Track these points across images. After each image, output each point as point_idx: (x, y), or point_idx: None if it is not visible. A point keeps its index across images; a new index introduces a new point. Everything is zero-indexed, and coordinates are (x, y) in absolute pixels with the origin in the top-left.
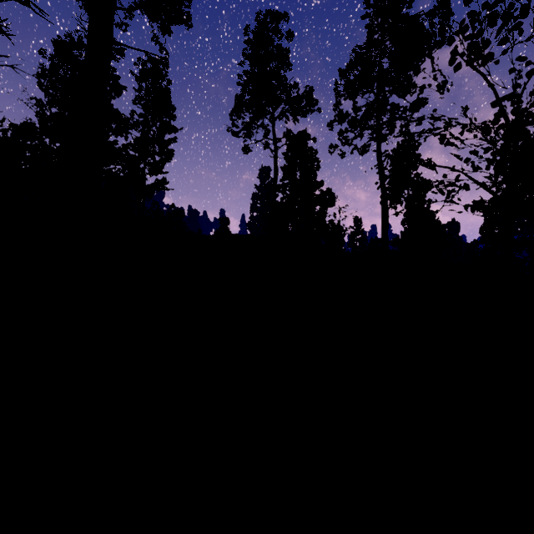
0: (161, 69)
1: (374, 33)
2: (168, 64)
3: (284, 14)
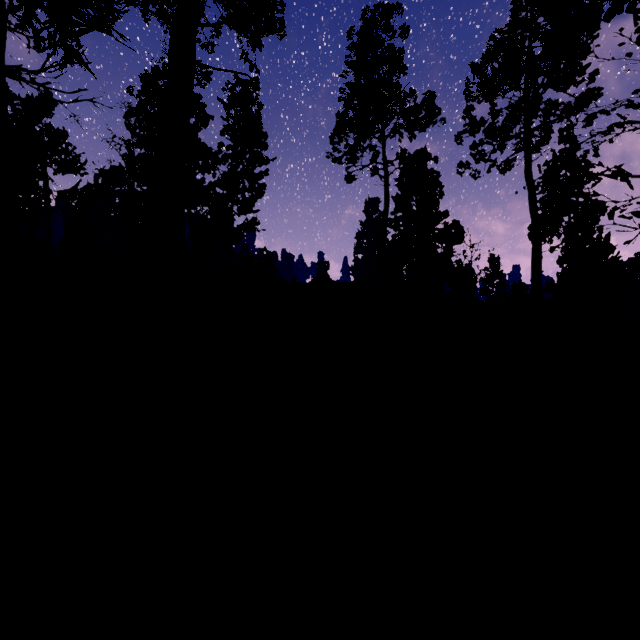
0: (251, 92)
1: (520, 10)
2: (258, 85)
3: (397, 6)
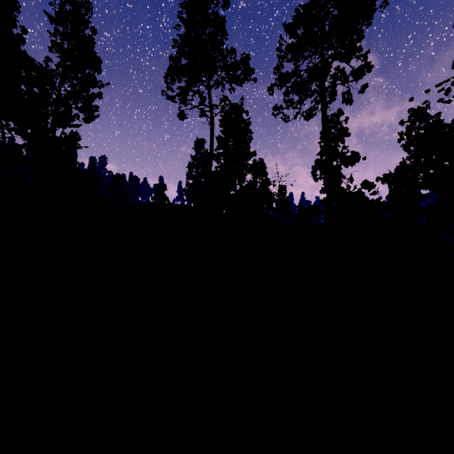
0: (83, 14)
1: None
2: (91, 9)
3: None
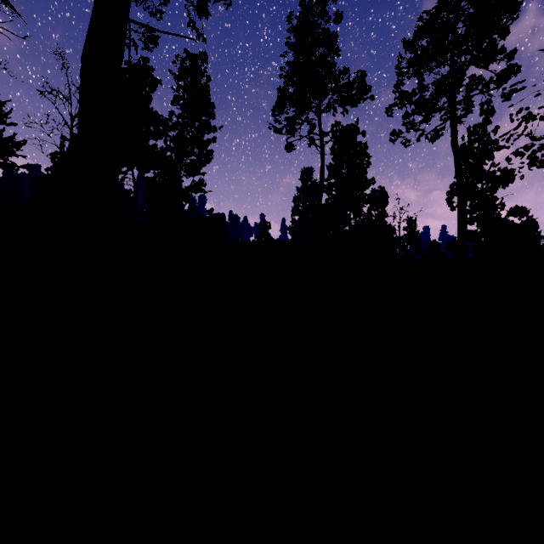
0: (200, 65)
1: None
2: (207, 59)
3: None
